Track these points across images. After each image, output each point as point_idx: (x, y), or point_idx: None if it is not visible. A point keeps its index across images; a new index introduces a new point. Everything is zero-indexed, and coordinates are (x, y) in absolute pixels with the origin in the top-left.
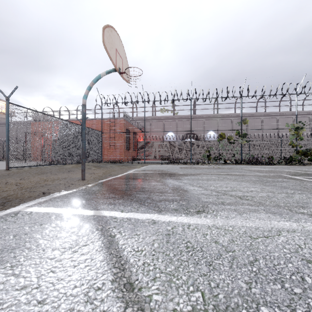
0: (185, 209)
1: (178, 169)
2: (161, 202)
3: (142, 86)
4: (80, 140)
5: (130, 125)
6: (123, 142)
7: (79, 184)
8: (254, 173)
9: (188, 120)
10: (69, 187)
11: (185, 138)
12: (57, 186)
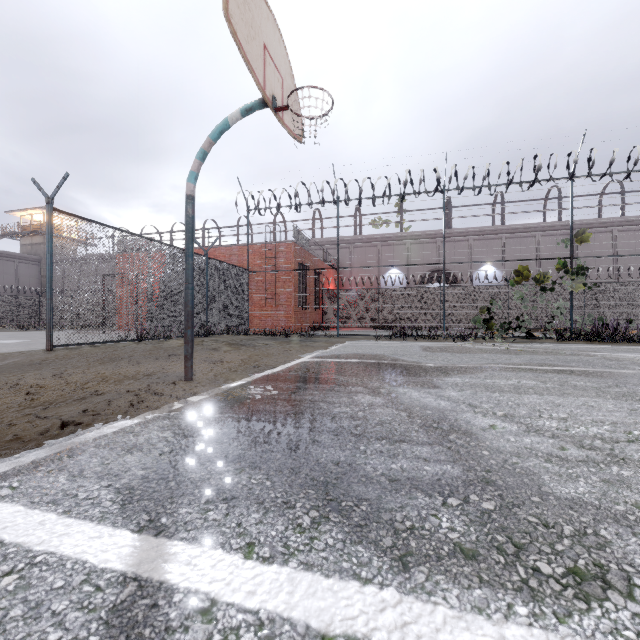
0: (509, 554)
1: (418, 353)
2: (397, 494)
3: (333, 166)
4: (202, 287)
5: (307, 255)
6: (292, 292)
7: (172, 393)
8: (638, 370)
9: (435, 241)
10: (139, 407)
11: (428, 282)
12: (114, 402)
